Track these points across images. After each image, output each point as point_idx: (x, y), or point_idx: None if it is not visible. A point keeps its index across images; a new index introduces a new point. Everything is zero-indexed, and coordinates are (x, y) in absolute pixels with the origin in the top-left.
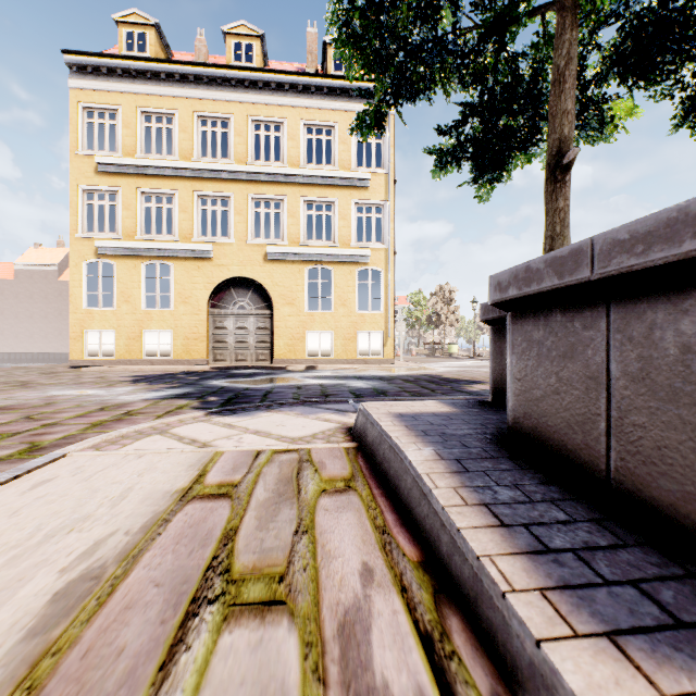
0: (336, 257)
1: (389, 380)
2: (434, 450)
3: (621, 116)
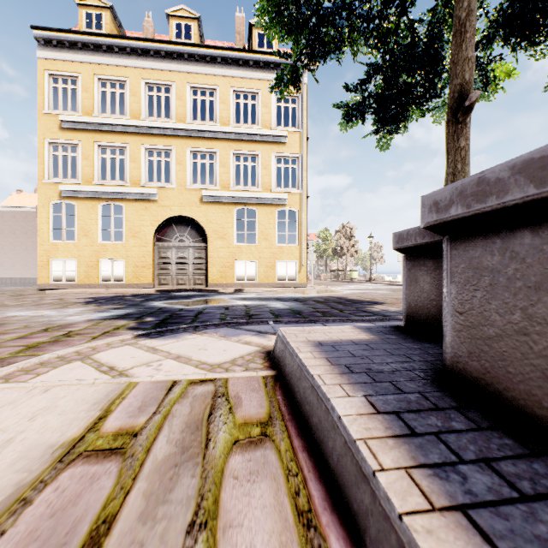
0: (259, 199)
1: (304, 301)
2: (365, 398)
3: (500, 78)
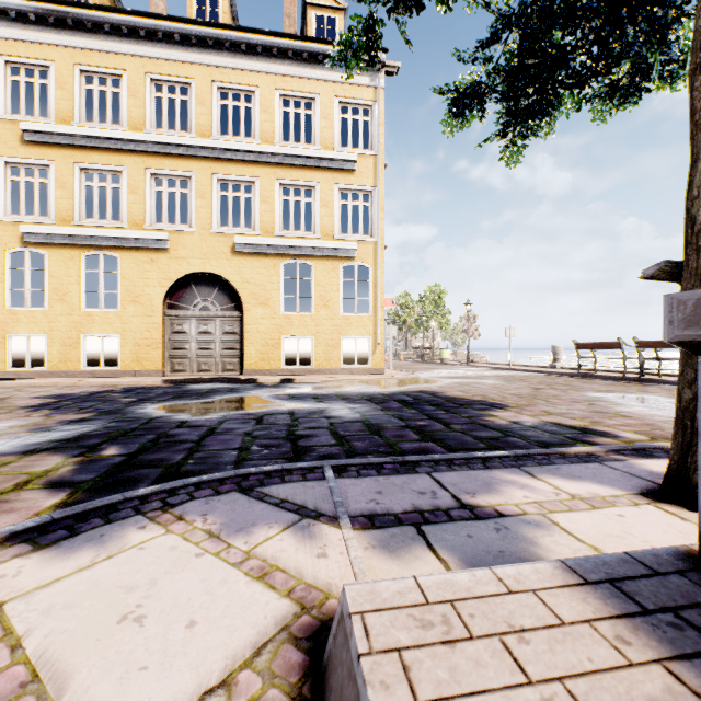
0: (317, 250)
1: (382, 401)
2: None
3: None
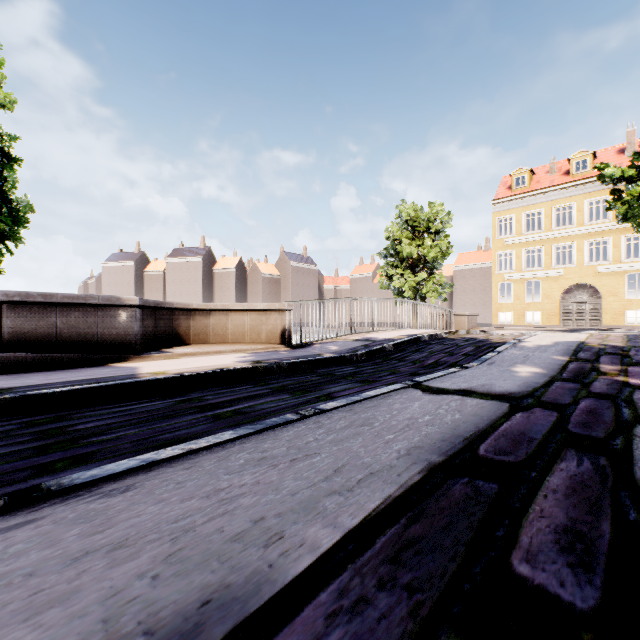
0: None
1: None
2: None
3: None
